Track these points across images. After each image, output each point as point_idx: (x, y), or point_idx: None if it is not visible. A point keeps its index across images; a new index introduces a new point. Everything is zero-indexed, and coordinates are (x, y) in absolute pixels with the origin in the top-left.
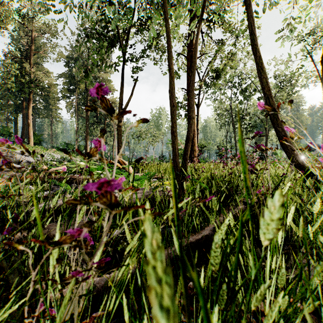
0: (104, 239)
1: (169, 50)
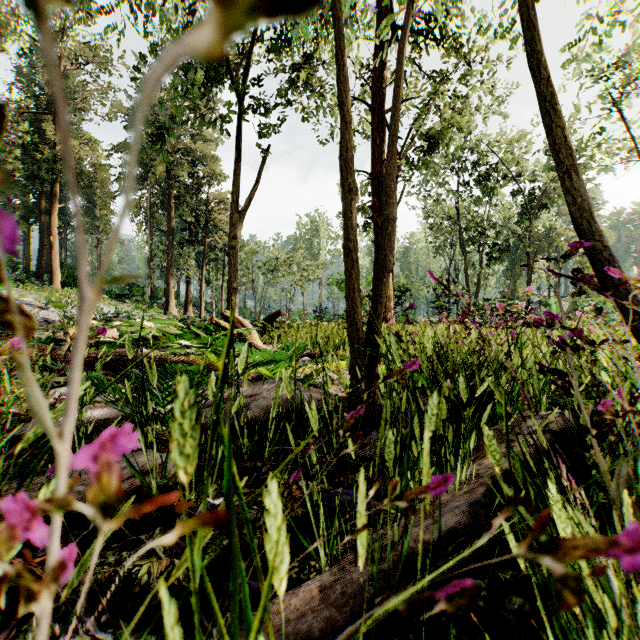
0: None
1: (339, 60)
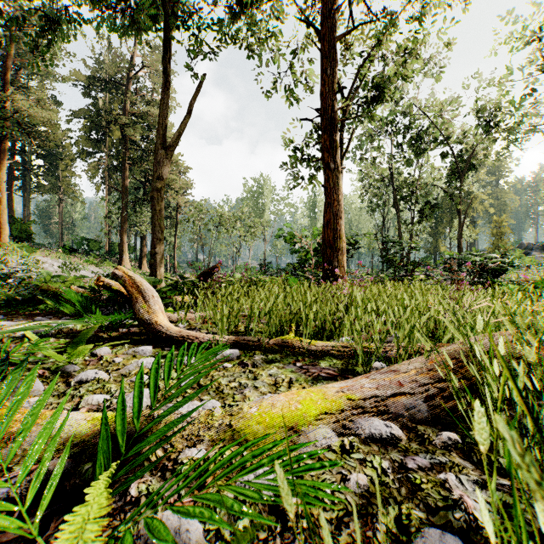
0: None
1: None
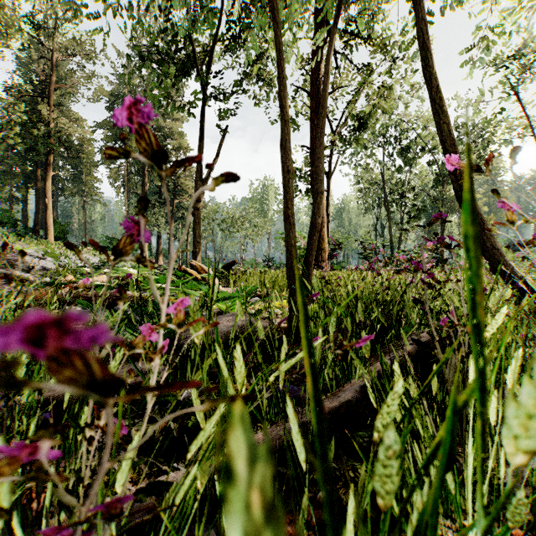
0: (137, 437)
1: (280, 74)
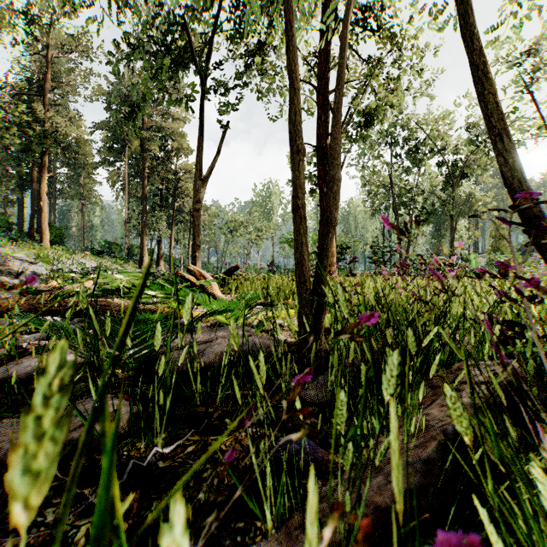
0: None
1: (288, 31)
